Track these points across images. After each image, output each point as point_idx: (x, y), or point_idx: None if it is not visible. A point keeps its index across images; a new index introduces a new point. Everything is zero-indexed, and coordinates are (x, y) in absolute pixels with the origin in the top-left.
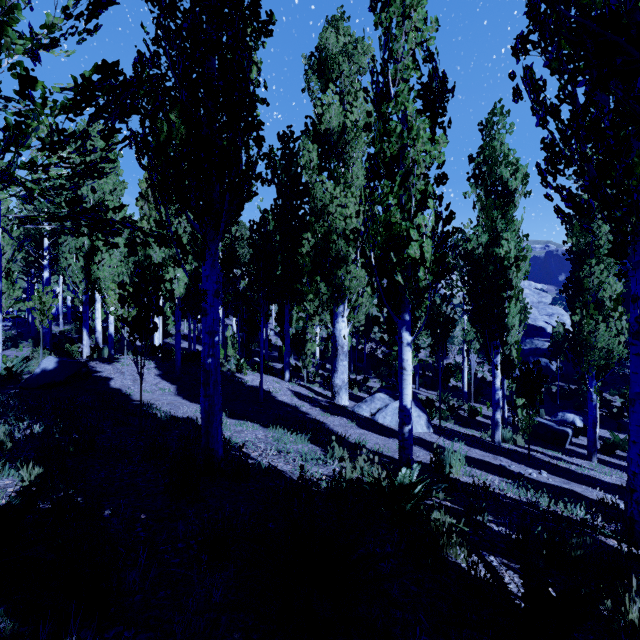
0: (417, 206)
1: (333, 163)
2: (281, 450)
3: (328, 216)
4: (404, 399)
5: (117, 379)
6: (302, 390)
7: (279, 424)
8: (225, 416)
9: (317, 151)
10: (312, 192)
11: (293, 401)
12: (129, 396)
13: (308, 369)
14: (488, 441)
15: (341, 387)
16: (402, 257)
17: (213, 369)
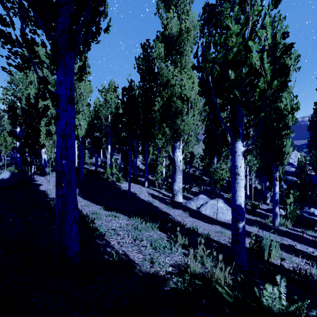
0: (249, 34)
1: (173, 55)
2: (136, 238)
3: (170, 87)
4: (237, 200)
5: (44, 185)
6: (155, 192)
7: (138, 215)
8: (103, 209)
9: (163, 50)
10: (160, 72)
11: (149, 199)
12: (47, 195)
13: (158, 181)
14: (270, 225)
15: (178, 191)
16: (239, 74)
17: (66, 170)
